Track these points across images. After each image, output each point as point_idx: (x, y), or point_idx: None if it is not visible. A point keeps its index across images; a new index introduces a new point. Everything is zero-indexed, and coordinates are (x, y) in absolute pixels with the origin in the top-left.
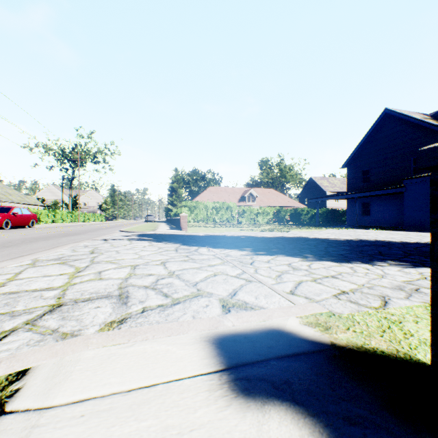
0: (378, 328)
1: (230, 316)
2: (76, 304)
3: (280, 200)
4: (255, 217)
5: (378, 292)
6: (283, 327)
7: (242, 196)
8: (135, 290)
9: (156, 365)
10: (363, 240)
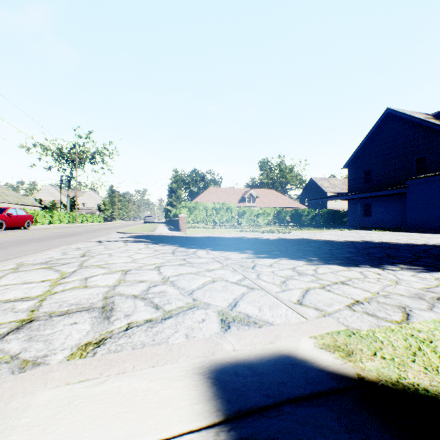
0: (407, 349)
1: (230, 336)
2: (51, 319)
3: (281, 201)
4: (255, 218)
5: (396, 302)
6: (295, 352)
7: (242, 197)
8: (122, 300)
9: (130, 415)
10: (368, 242)
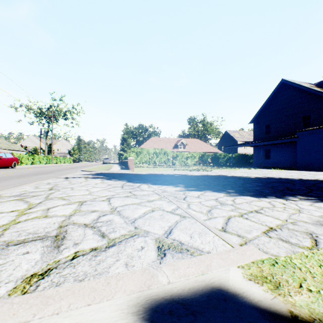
0: None
1: (165, 267)
2: (7, 248)
3: (204, 148)
4: (185, 160)
5: (303, 228)
6: (226, 284)
7: (176, 144)
8: (74, 229)
9: None
10: (270, 178)
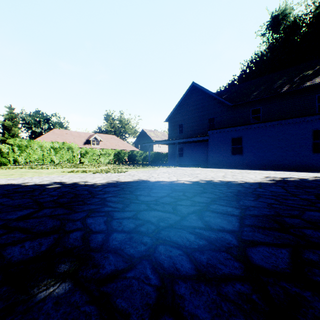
0: None
1: None
2: None
3: (121, 145)
4: (98, 157)
5: None
6: None
7: (88, 140)
8: None
9: None
10: (211, 182)
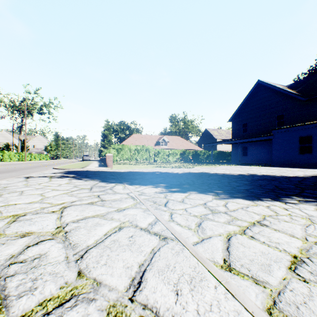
0: None
1: None
2: None
3: (185, 145)
4: (167, 157)
5: None
6: None
7: (157, 141)
8: None
9: None
10: (253, 175)
